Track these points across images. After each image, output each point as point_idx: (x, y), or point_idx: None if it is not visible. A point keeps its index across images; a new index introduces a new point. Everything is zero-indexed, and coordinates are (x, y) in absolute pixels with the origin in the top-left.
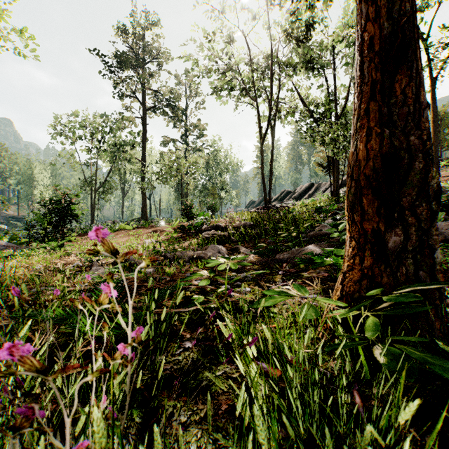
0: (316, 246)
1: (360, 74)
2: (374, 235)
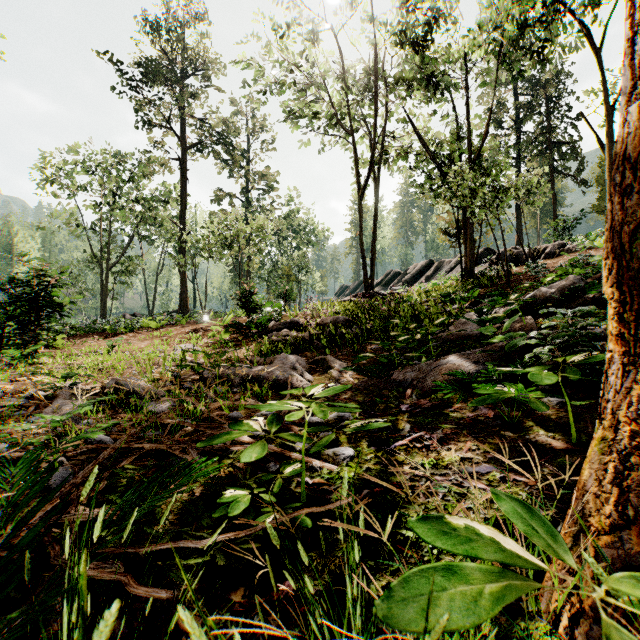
0: (461, 358)
1: None
2: None
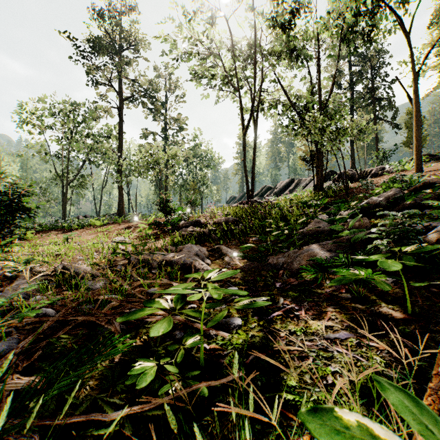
0: (318, 247)
1: None
2: None
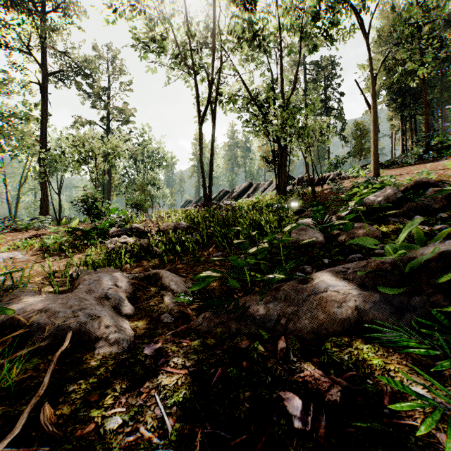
0: (339, 279)
1: None
2: None
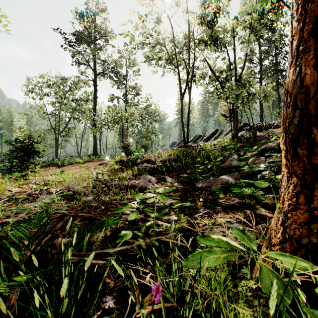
0: (228, 177)
1: None
2: None
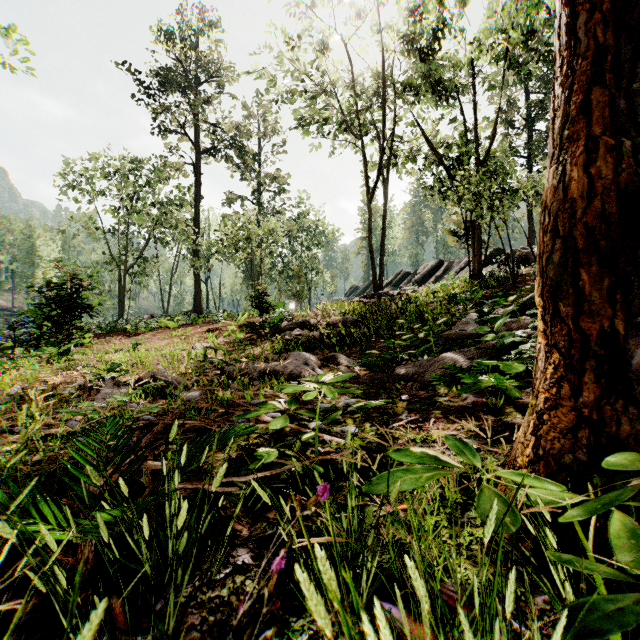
0: (457, 355)
1: (567, 41)
2: (603, 342)
